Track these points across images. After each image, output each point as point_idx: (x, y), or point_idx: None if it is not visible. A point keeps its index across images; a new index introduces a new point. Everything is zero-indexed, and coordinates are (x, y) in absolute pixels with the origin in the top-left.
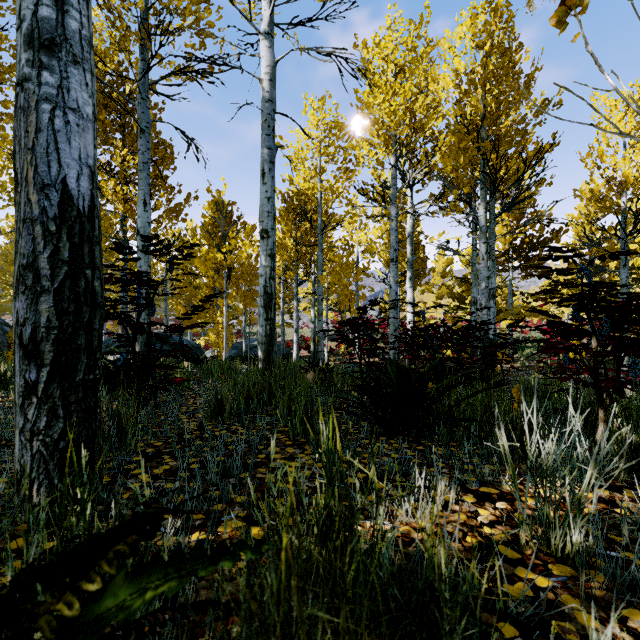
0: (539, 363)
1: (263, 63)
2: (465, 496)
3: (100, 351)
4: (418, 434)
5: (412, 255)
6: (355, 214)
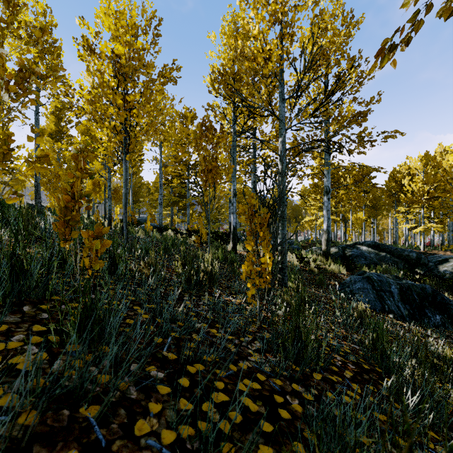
0: None
1: None
2: None
3: None
4: None
5: None
6: None
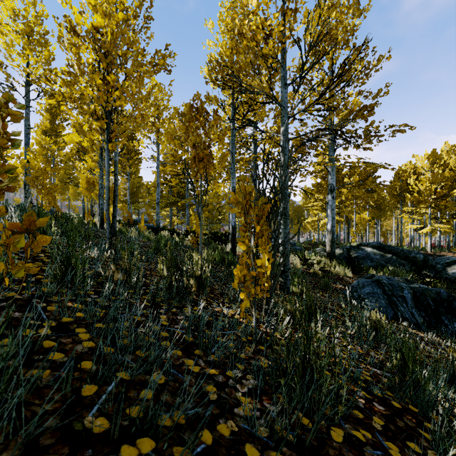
0: None
1: None
2: None
3: None
4: None
5: None
6: None
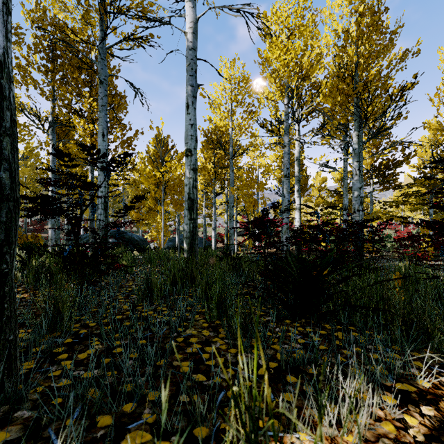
0: (396, 253)
1: (187, 20)
2: (384, 395)
3: (8, 244)
4: (320, 319)
5: (299, 173)
6: (257, 144)
